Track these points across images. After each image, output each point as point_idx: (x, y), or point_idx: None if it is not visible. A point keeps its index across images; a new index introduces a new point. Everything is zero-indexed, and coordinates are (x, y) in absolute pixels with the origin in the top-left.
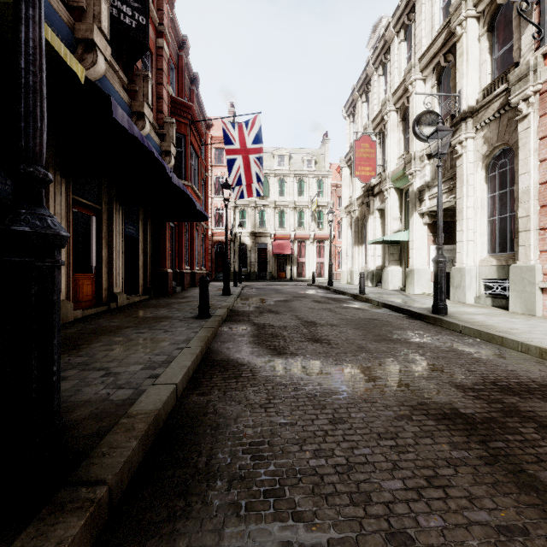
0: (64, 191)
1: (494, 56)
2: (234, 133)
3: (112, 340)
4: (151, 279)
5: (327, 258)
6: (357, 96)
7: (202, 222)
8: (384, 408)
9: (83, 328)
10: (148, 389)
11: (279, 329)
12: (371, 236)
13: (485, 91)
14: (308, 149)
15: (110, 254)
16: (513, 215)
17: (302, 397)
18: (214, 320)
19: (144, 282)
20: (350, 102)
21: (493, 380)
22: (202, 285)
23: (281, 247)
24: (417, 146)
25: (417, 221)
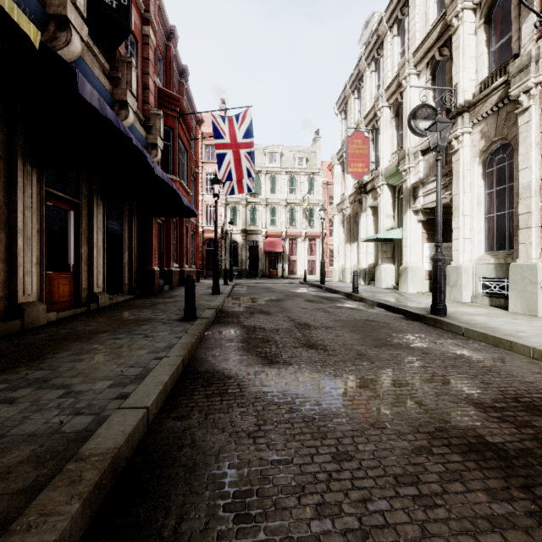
0: (36, 183)
1: (491, 49)
2: (224, 127)
3: (83, 348)
4: (137, 277)
5: (319, 256)
6: (349, 92)
7: (191, 219)
8: (396, 436)
9: (54, 333)
10: (111, 415)
11: (271, 332)
12: (363, 233)
13: (483, 84)
14: (300, 146)
15: (91, 251)
16: (511, 212)
17: (299, 421)
18: (201, 322)
19: (129, 281)
20: (342, 99)
21: (514, 395)
22: (187, 285)
23: (273, 245)
24: (411, 142)
25: (411, 219)
